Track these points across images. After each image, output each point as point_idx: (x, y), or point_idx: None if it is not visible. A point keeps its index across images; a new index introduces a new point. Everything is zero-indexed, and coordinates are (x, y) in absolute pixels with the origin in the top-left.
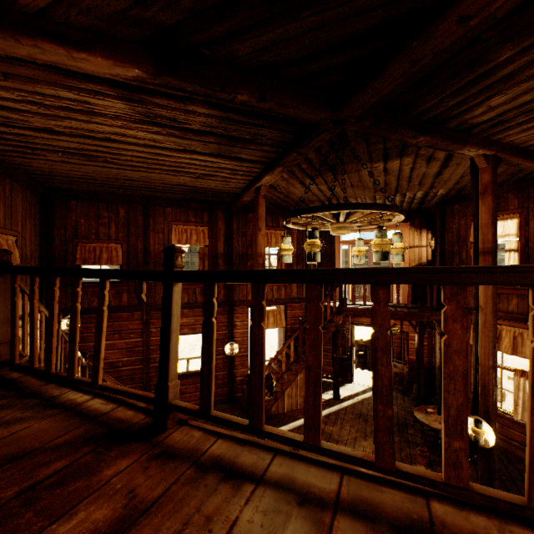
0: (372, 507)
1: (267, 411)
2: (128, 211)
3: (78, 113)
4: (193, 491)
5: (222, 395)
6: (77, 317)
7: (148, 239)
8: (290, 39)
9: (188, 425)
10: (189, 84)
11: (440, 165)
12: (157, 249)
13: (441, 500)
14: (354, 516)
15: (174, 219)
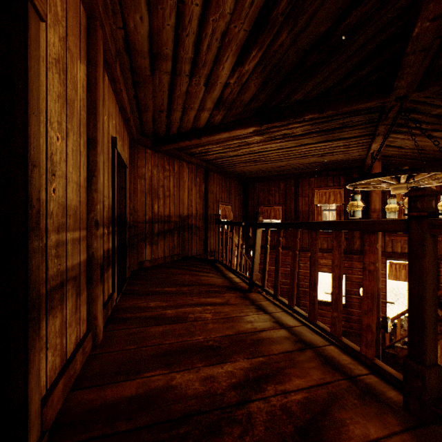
0: (300, 334)
1: (399, 358)
2: (285, 184)
3: (243, 146)
4: (244, 306)
5: (357, 329)
6: (233, 242)
7: (297, 202)
8: (322, 80)
9: (261, 294)
10: (277, 123)
11: None
12: (303, 208)
13: (338, 348)
14: (288, 332)
15: (316, 186)
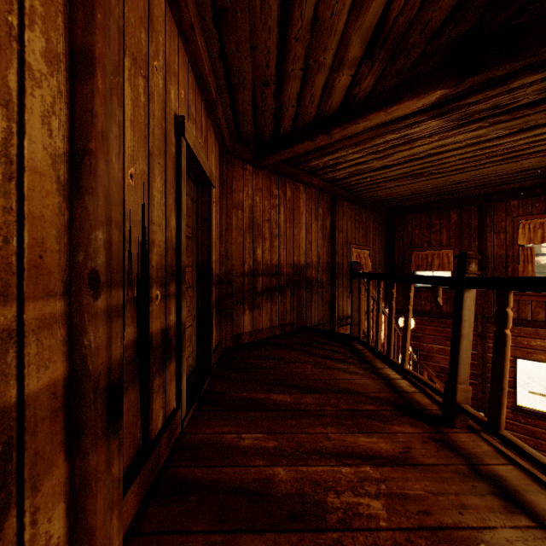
0: None
1: None
2: (460, 214)
3: (401, 145)
4: (458, 480)
5: None
6: (392, 312)
7: (483, 241)
8: None
9: (479, 435)
10: (499, 69)
11: None
12: (495, 252)
13: None
14: None
15: (521, 214)
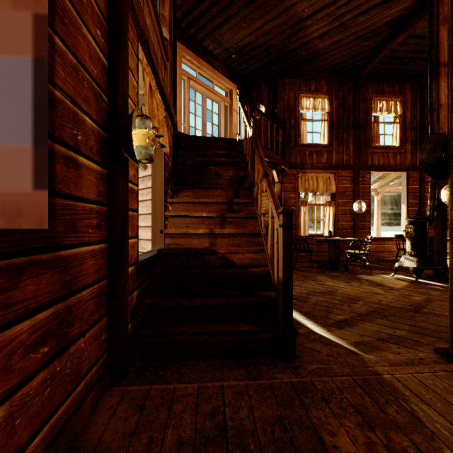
0: None
1: None
2: None
3: None
4: None
5: (94, 358)
6: None
7: None
8: None
9: None
10: None
11: None
12: None
13: None
14: None
15: None
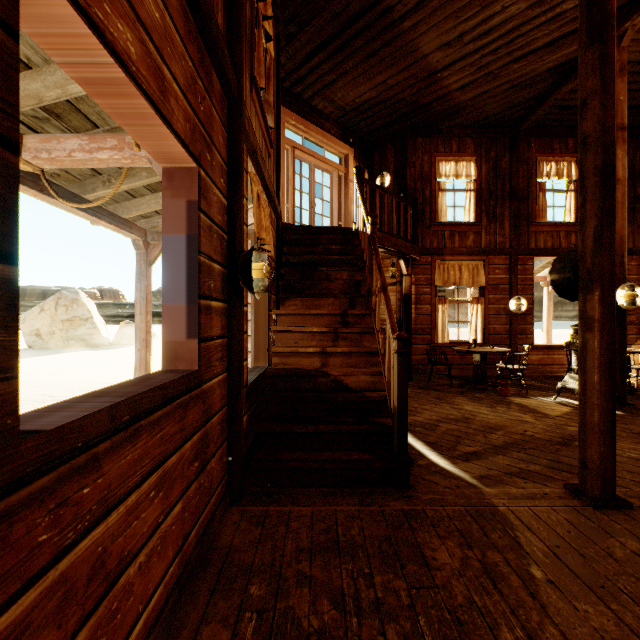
0: None
1: None
2: None
3: None
4: None
5: (220, 477)
6: None
7: None
8: None
9: None
10: None
11: (558, 36)
12: None
13: None
14: None
15: None
